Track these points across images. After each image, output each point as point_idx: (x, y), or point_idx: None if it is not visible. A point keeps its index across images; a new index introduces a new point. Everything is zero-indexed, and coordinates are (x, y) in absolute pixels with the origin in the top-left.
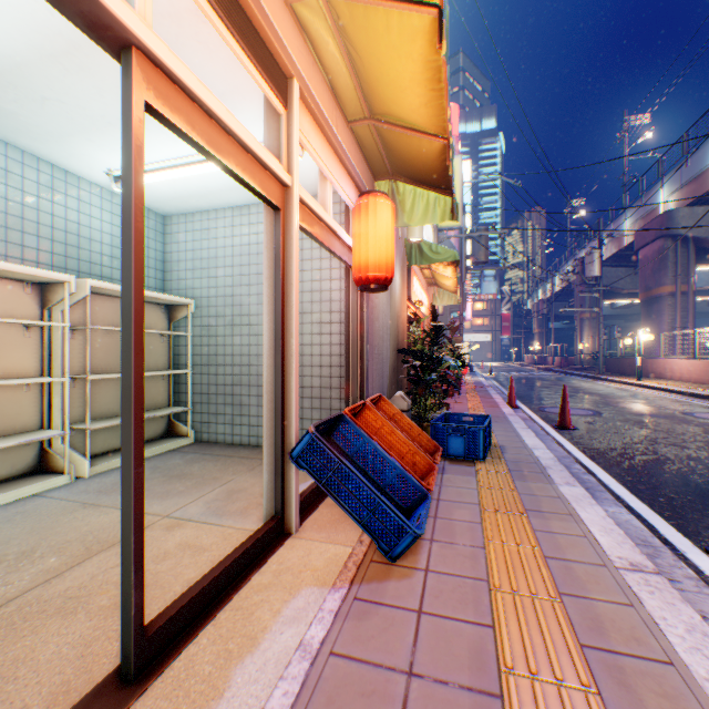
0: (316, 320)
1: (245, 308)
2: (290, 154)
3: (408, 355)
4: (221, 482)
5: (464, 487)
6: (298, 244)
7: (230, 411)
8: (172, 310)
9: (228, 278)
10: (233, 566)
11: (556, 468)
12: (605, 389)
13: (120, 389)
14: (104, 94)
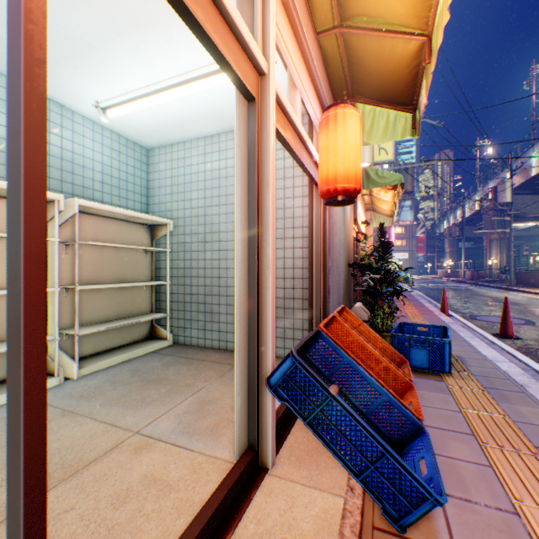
0: (279, 236)
1: (215, 226)
2: (266, 37)
3: (357, 268)
4: (192, 390)
5: (445, 409)
6: (274, 140)
7: (203, 318)
8: (154, 230)
9: (201, 200)
10: (200, 537)
11: (536, 386)
12: (523, 299)
13: (108, 298)
14: (79, 7)
